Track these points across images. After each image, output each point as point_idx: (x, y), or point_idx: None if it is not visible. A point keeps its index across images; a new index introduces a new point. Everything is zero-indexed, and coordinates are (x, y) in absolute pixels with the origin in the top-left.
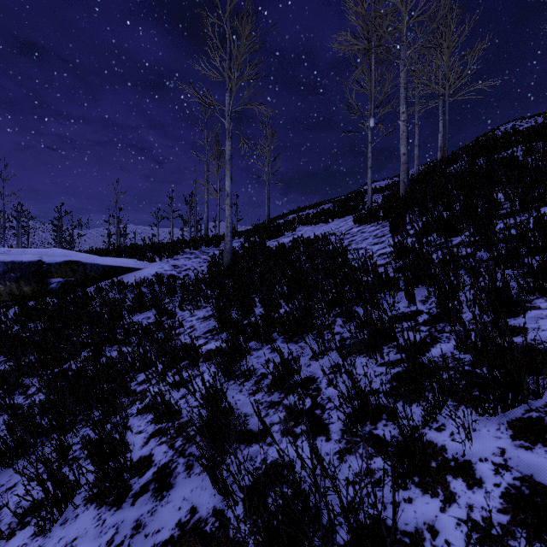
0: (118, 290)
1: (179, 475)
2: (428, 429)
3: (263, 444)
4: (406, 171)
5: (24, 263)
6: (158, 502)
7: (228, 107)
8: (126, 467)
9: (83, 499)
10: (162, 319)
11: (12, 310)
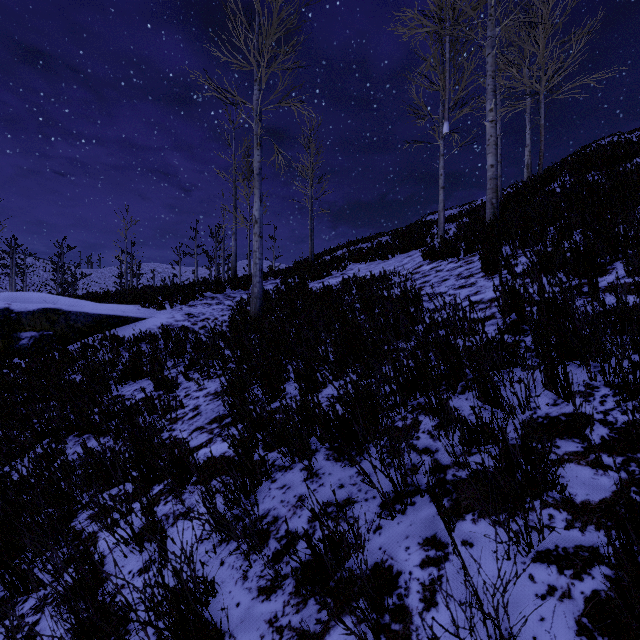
0: (109, 347)
1: None
2: None
3: None
4: (495, 188)
5: None
6: None
7: (257, 104)
8: None
9: None
10: (160, 392)
11: None
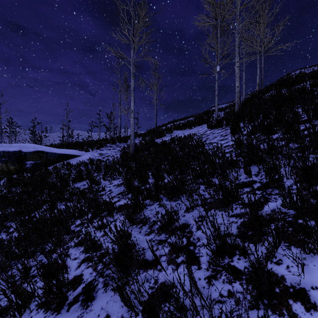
0: (66, 168)
1: (99, 290)
2: (270, 263)
3: (155, 269)
4: (239, 97)
5: (10, 152)
6: (84, 310)
7: (132, 59)
8: (65, 284)
9: (36, 305)
10: (92, 185)
11: (3, 180)
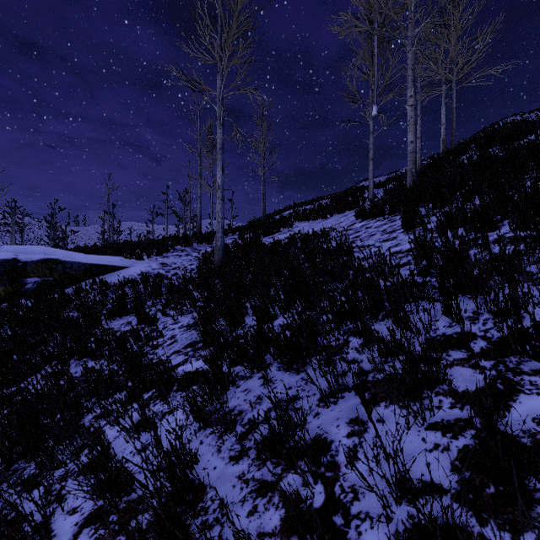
0: (99, 290)
1: None
2: None
3: None
4: (414, 160)
5: None
6: None
7: (219, 91)
8: None
9: None
10: (142, 325)
11: None
